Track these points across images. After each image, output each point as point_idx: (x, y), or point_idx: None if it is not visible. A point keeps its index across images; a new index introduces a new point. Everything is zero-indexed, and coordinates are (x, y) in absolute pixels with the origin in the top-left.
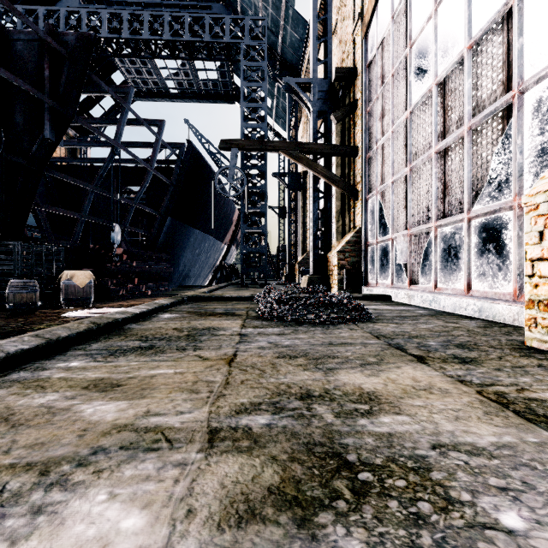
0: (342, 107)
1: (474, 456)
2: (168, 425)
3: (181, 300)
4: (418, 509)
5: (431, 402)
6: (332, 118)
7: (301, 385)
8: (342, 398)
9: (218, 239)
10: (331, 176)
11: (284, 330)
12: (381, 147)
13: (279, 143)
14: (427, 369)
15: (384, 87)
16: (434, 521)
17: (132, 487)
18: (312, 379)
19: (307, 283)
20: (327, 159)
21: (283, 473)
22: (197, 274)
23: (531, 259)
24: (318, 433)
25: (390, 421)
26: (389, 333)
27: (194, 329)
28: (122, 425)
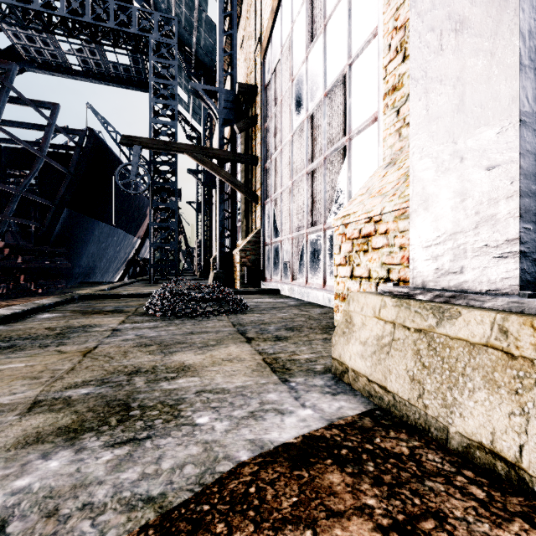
0: (245, 118)
1: (217, 394)
2: None
3: (69, 299)
4: (153, 423)
5: (225, 367)
6: (235, 128)
7: (137, 365)
8: (162, 371)
9: (130, 232)
10: (234, 181)
11: (160, 323)
12: (275, 160)
13: (184, 145)
14: (246, 346)
15: (276, 109)
16: (157, 427)
17: None
18: (150, 360)
19: (213, 279)
20: (232, 164)
21: (77, 418)
22: (104, 269)
23: (336, 264)
24: (122, 394)
25: (183, 382)
26: (247, 322)
27: (69, 327)
28: None
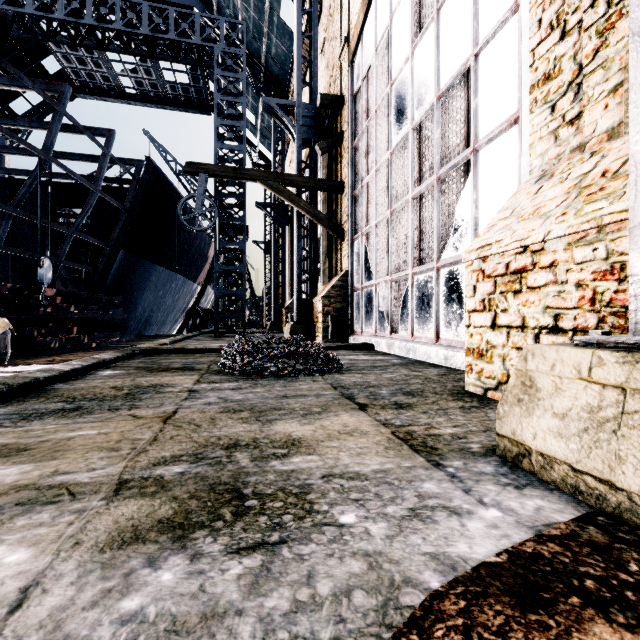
0: (328, 137)
1: (352, 480)
2: (75, 482)
3: (130, 354)
4: (281, 519)
5: (347, 442)
6: (317, 149)
7: (233, 437)
8: (267, 445)
9: (189, 278)
10: (316, 213)
11: (242, 384)
12: (366, 186)
13: (257, 172)
14: (362, 415)
15: (368, 122)
16: (288, 526)
17: (22, 533)
18: (247, 431)
19: (290, 332)
20: (312, 193)
21: (179, 507)
22: (161, 321)
23: (468, 310)
24: (227, 475)
25: (299, 461)
26: (349, 384)
27: (138, 387)
28: (22, 486)
